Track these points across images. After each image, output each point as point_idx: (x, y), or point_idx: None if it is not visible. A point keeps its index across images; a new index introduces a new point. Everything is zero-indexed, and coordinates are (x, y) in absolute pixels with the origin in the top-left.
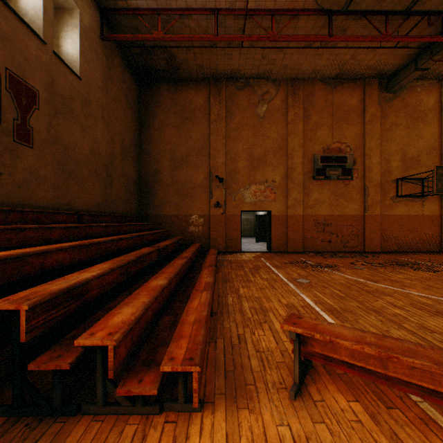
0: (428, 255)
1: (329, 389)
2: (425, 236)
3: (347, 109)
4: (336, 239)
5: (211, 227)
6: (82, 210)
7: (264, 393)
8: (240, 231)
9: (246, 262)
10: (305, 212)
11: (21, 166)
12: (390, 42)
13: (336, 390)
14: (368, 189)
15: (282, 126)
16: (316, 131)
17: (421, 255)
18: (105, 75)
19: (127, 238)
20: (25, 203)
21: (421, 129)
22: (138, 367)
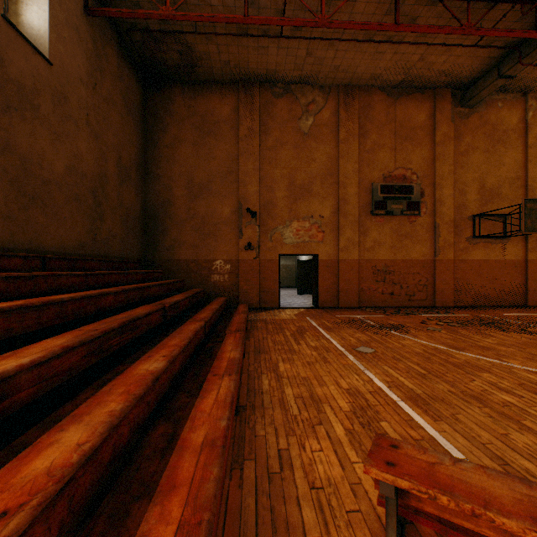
0: (513, 311)
1: None
2: (507, 286)
3: (413, 126)
4: (400, 291)
5: (240, 276)
6: (53, 251)
7: None
8: (278, 281)
9: (287, 323)
10: (361, 256)
11: None
12: (470, 40)
13: None
14: (439, 227)
15: (332, 146)
16: (375, 154)
17: (505, 311)
18: (92, 65)
19: (114, 292)
20: None
21: (503, 154)
22: None
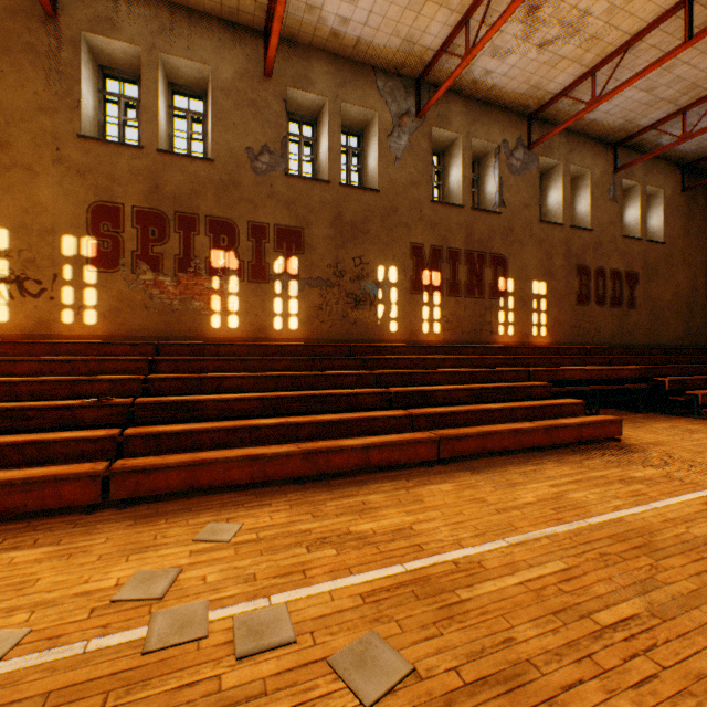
0: None
1: None
2: None
3: None
4: None
5: None
6: (664, 344)
7: None
8: None
9: None
10: None
11: (630, 322)
12: None
13: None
14: None
15: None
16: None
17: None
18: (684, 221)
19: None
20: (631, 343)
21: None
22: None
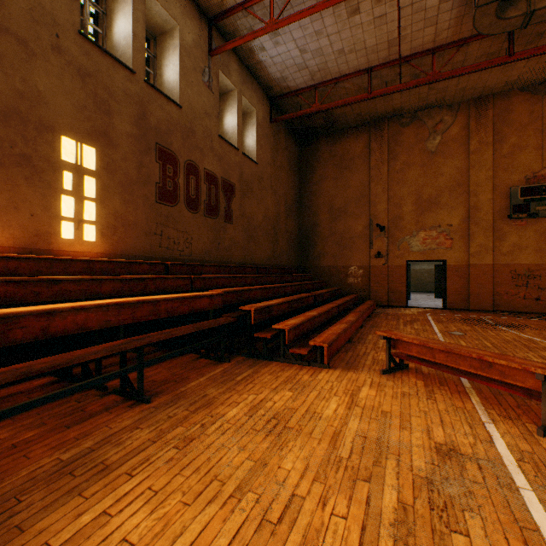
0: None
1: (409, 376)
2: None
3: None
4: None
5: (371, 279)
6: (257, 264)
7: (366, 370)
8: (405, 283)
9: (405, 316)
10: (496, 260)
11: (227, 237)
12: None
13: (413, 376)
14: None
15: (461, 158)
16: (514, 157)
17: None
18: (273, 151)
19: (290, 285)
20: (229, 261)
21: None
22: (298, 346)
